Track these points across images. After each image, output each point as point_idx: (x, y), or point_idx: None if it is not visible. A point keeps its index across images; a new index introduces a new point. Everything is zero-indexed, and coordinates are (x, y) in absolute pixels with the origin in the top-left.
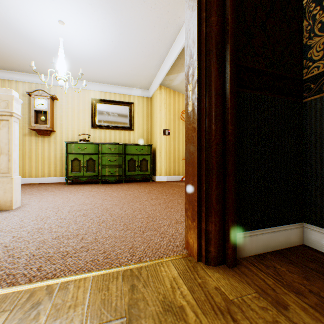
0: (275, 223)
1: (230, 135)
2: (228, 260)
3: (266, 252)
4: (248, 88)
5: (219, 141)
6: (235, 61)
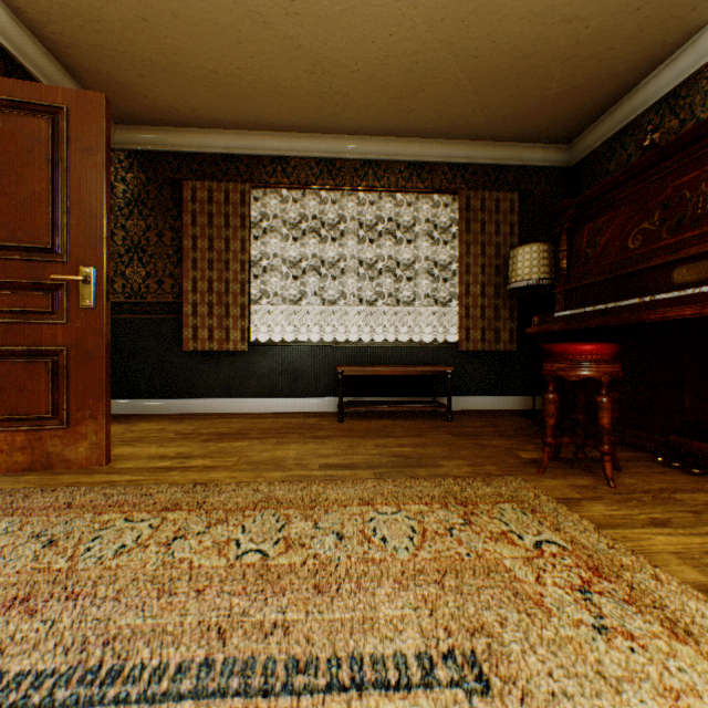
0: None
1: None
2: None
3: None
4: None
5: None
6: None
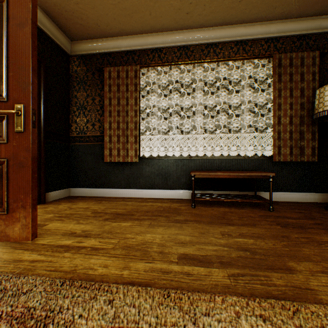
0: (60, 189)
1: (44, 157)
2: (43, 202)
3: (57, 199)
4: (50, 139)
5: (39, 159)
6: (45, 131)
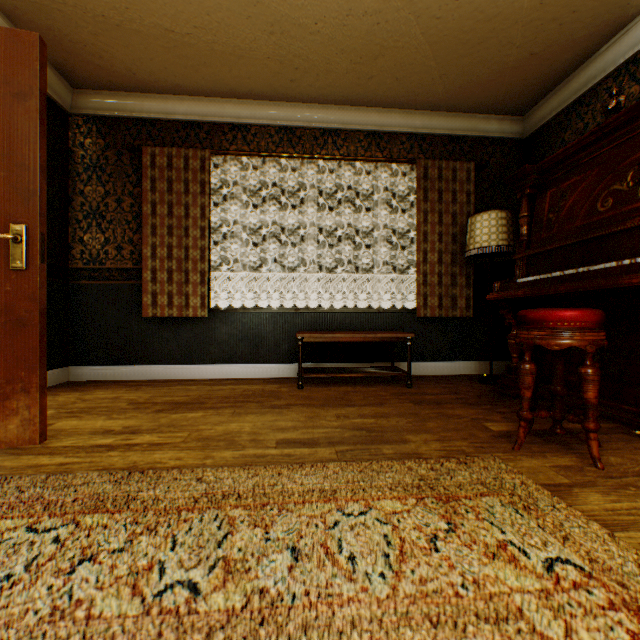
0: (51, 368)
1: None
2: None
3: None
4: None
5: None
6: None
